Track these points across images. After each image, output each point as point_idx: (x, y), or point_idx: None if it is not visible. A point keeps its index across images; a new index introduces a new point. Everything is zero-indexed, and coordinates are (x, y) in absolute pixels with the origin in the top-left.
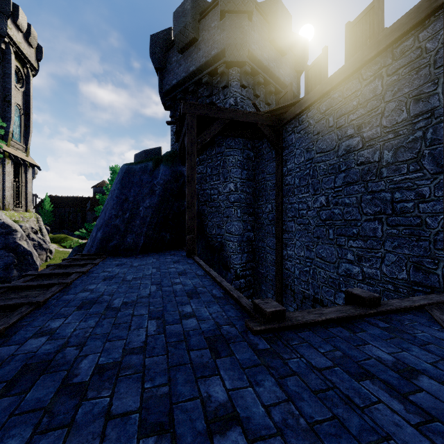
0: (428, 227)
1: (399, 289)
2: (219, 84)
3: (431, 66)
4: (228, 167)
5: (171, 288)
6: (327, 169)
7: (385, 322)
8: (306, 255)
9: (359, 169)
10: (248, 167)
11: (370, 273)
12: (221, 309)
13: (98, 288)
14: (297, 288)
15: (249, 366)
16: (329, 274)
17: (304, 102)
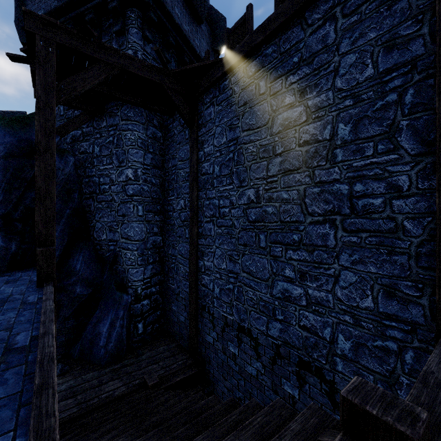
0: (407, 235)
1: (362, 323)
2: (112, 29)
3: None
4: (125, 146)
5: None
6: (258, 152)
7: None
8: (230, 268)
9: (301, 151)
10: (154, 150)
11: (317, 297)
12: None
13: None
14: (218, 311)
15: None
16: (260, 295)
17: (226, 61)
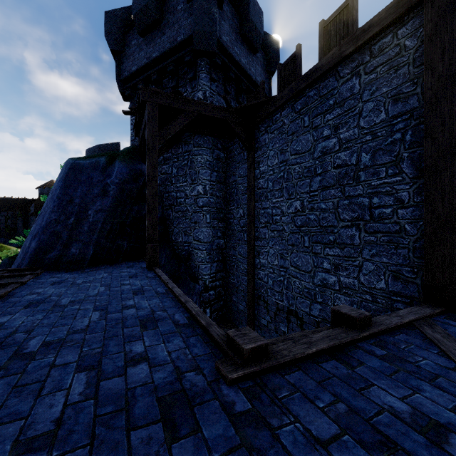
0: (407, 234)
1: (378, 300)
2: (186, 75)
3: (410, 65)
4: (196, 168)
5: (119, 314)
6: (303, 172)
7: (381, 348)
8: (281, 264)
9: (335, 172)
10: (218, 169)
11: (347, 283)
12: (185, 343)
13: (12, 321)
14: (271, 299)
15: (223, 453)
16: (305, 284)
17: (278, 99)
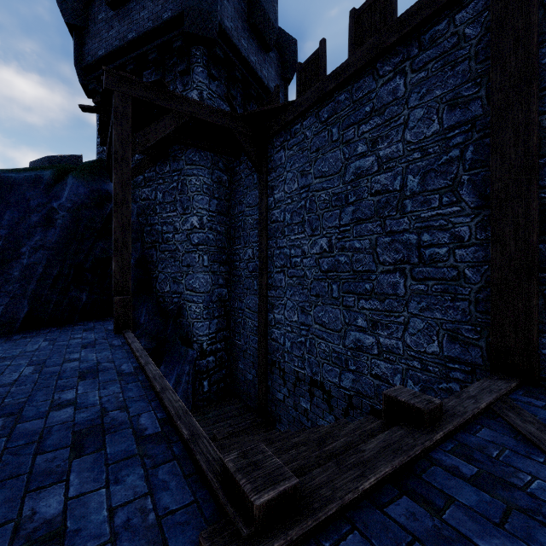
0: (467, 282)
1: (429, 367)
2: (176, 68)
3: (471, 60)
4: (189, 192)
5: (40, 421)
6: (330, 200)
7: (466, 460)
8: (301, 320)
9: (373, 201)
10: (220, 195)
11: (388, 345)
12: (147, 482)
13: None
14: (289, 366)
15: None
16: (333, 346)
17: (298, 105)
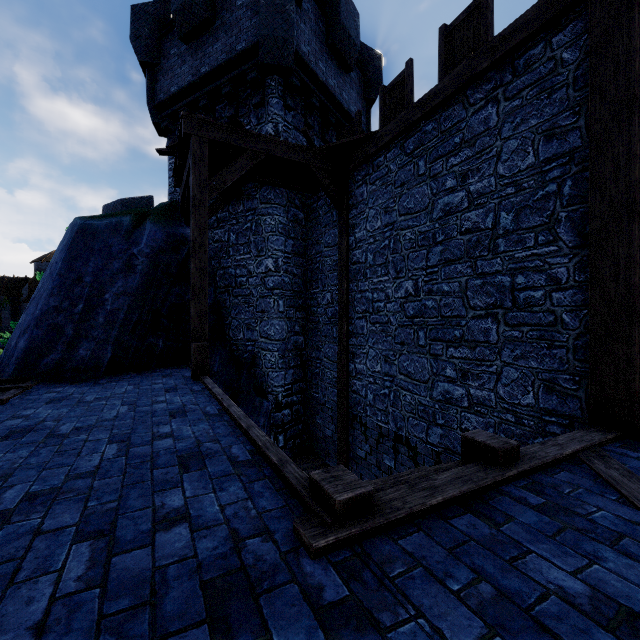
0: (565, 328)
1: (524, 421)
2: (250, 101)
3: (569, 87)
4: (264, 233)
5: (148, 447)
6: (416, 240)
7: (536, 494)
8: (385, 371)
9: (463, 240)
10: (296, 235)
11: (479, 397)
12: (246, 491)
13: None
14: (371, 420)
15: None
16: (419, 399)
17: (381, 136)
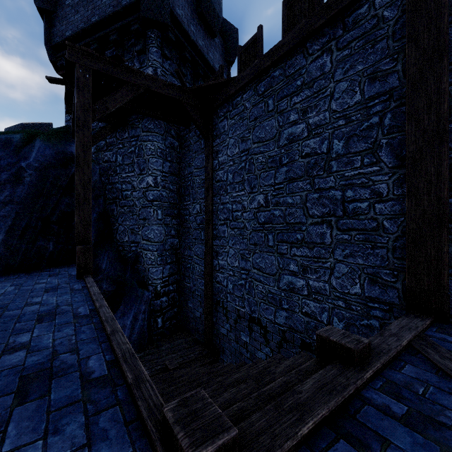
0: (386, 232)
1: (352, 306)
2: (133, 48)
3: (389, 39)
4: (145, 155)
5: None
6: (266, 162)
7: (396, 398)
8: (242, 266)
9: (303, 162)
10: (172, 159)
11: (317, 287)
12: (86, 431)
13: None
14: (231, 305)
15: None
16: (269, 288)
17: (239, 80)
